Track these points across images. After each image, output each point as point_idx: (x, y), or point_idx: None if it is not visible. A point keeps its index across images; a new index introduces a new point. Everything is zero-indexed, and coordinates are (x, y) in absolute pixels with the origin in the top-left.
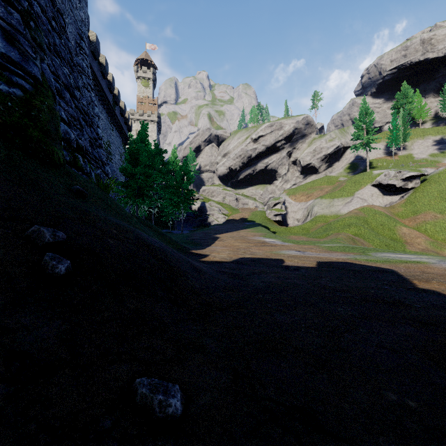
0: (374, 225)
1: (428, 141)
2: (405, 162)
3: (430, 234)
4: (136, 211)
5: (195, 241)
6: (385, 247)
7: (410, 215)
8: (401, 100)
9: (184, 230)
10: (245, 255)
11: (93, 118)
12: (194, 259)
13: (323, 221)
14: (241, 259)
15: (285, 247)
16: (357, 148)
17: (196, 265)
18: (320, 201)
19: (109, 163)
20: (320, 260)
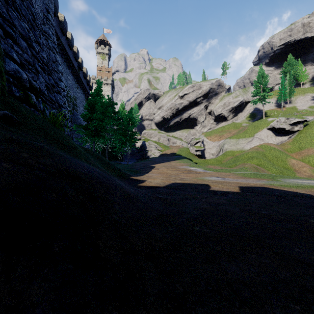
0: (270, 158)
1: (307, 97)
2: (291, 112)
3: (312, 164)
4: (93, 147)
5: (136, 169)
6: (280, 174)
7: (297, 150)
8: (288, 67)
9: (130, 161)
10: (176, 180)
11: (57, 73)
12: (133, 184)
13: (232, 155)
14: (173, 184)
15: (207, 174)
16: (255, 102)
17: (131, 191)
18: (229, 140)
19: (75, 112)
20: (240, 185)
